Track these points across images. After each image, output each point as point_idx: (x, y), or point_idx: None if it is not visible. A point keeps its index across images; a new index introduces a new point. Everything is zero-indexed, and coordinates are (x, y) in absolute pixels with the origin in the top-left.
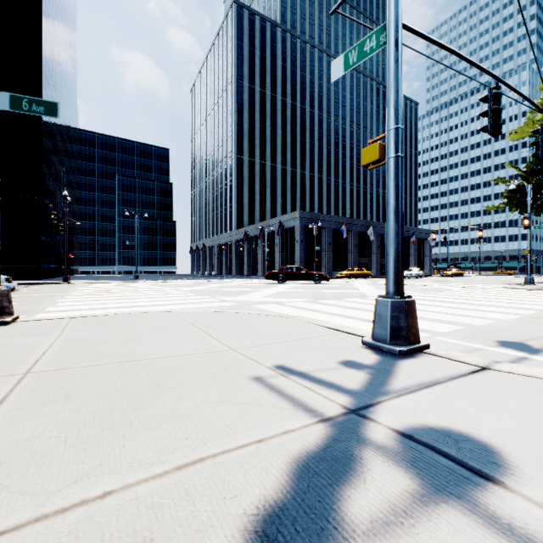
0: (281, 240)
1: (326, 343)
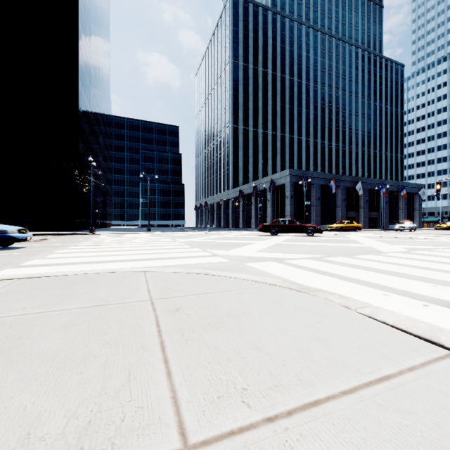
0: (272, 196)
1: None
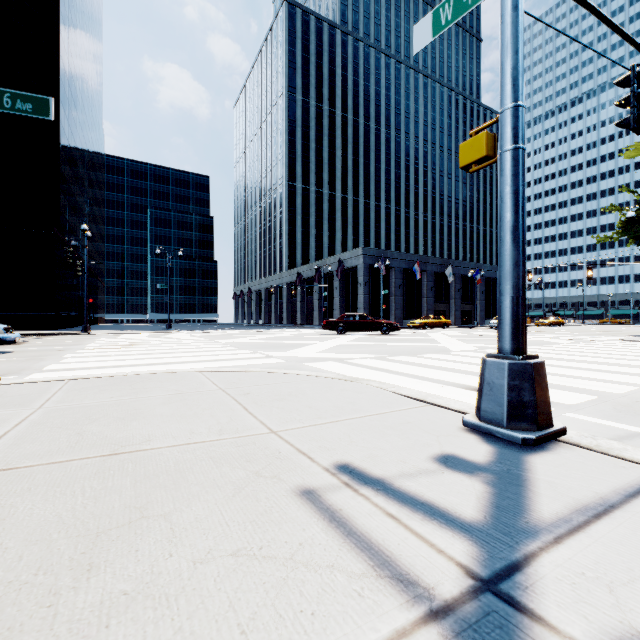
0: (341, 282)
1: (408, 422)
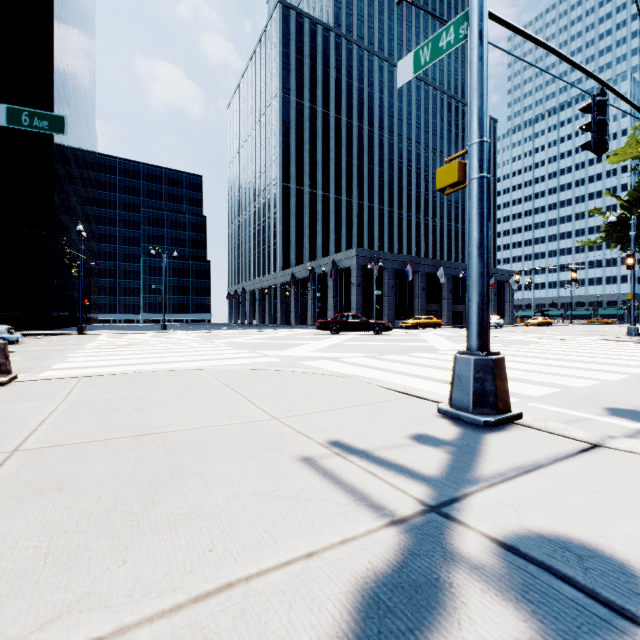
0: (334, 283)
1: (392, 410)
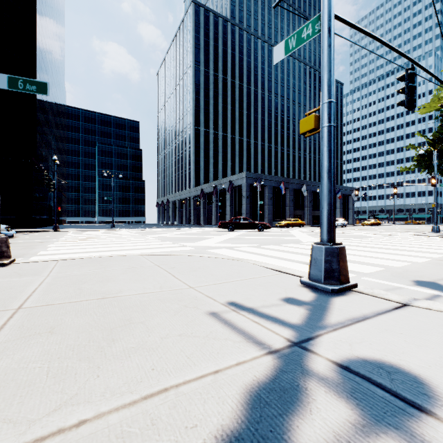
0: (230, 196)
1: (270, 282)
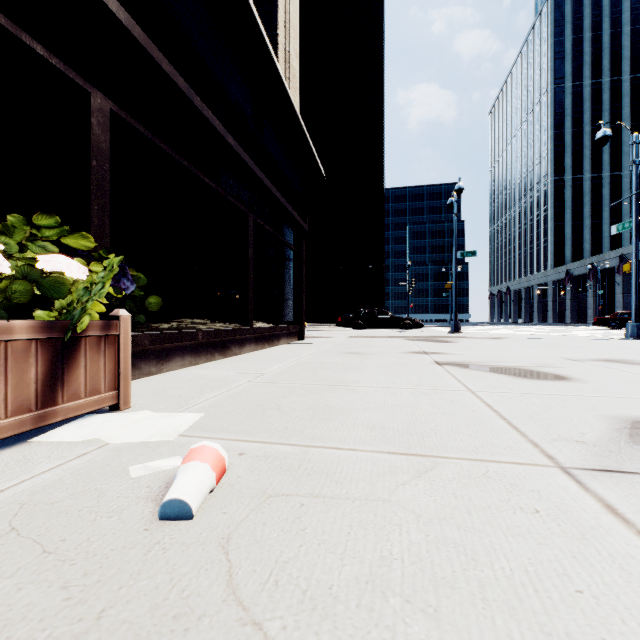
0: (624, 278)
1: None
